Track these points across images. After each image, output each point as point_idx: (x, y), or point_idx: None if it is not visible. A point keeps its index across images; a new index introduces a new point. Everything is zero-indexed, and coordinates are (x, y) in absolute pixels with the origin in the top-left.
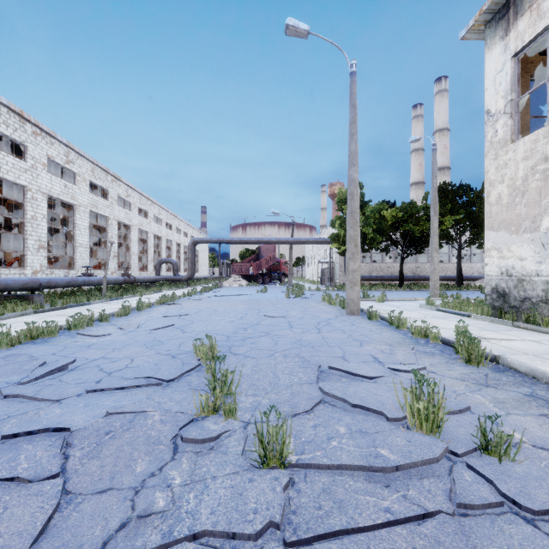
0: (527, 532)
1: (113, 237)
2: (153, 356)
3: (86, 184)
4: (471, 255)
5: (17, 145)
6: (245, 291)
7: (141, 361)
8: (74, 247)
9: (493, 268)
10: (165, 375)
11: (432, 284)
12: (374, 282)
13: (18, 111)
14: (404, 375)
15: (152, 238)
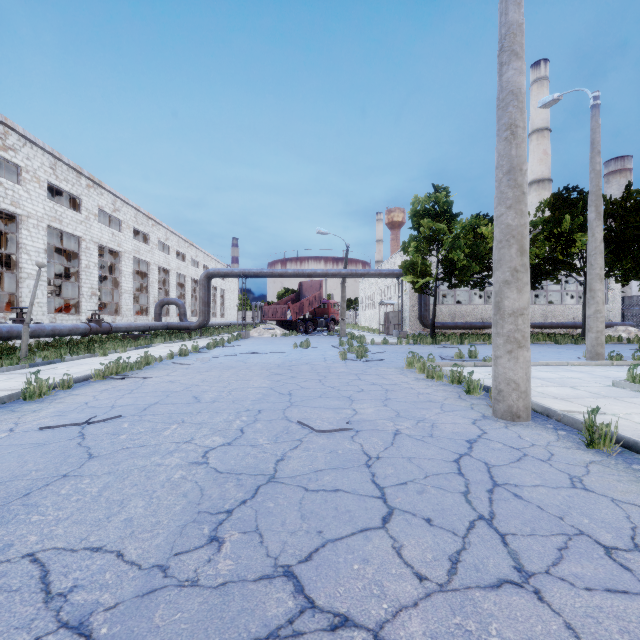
0: None
1: (90, 266)
2: None
3: (40, 186)
4: None
5: None
6: (278, 344)
7: None
8: (17, 279)
9: None
10: None
11: (593, 337)
12: (458, 331)
13: None
14: None
15: (155, 272)
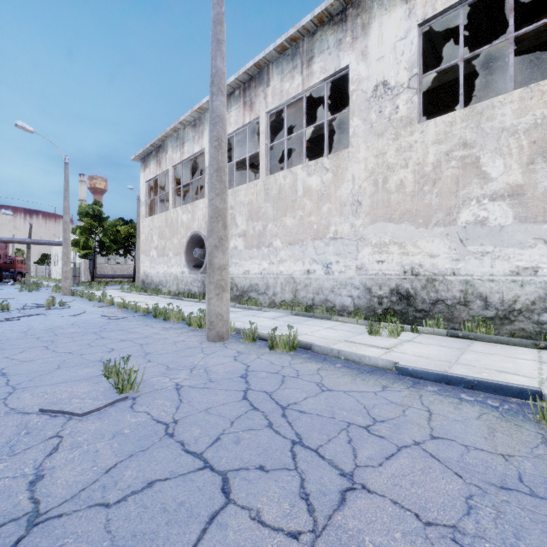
0: (56, 310)
1: None
2: None
3: None
4: None
5: None
6: None
7: None
8: None
9: (142, 270)
10: None
11: (137, 279)
12: (118, 280)
13: None
14: None
15: None
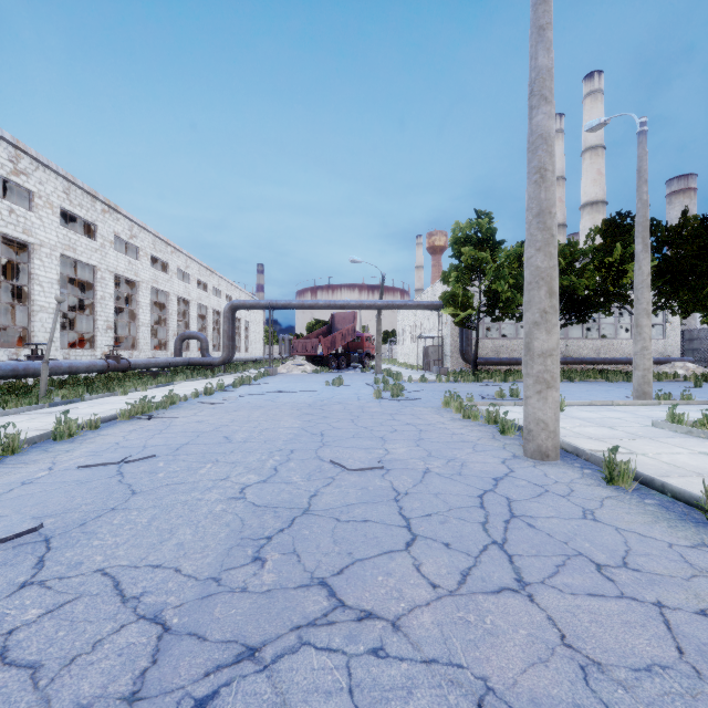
0: None
1: (106, 298)
2: None
3: (53, 212)
4: None
5: None
6: (308, 382)
7: None
8: (29, 312)
9: None
10: None
11: (640, 375)
12: (503, 367)
13: None
14: None
15: (174, 302)
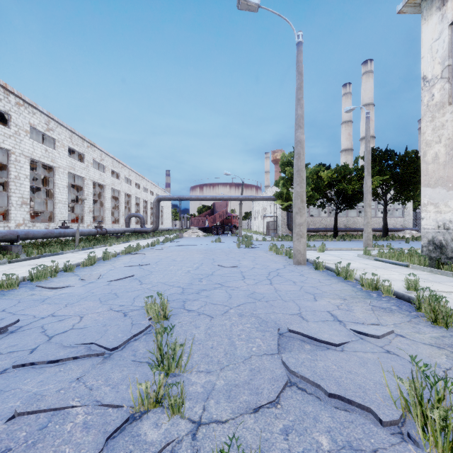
0: None
1: (89, 194)
2: (104, 313)
3: (64, 149)
4: (394, 210)
5: (4, 115)
6: (202, 241)
7: (89, 320)
8: (54, 203)
9: (430, 221)
10: (109, 341)
11: (366, 235)
12: (311, 233)
13: (2, 84)
14: (371, 340)
15: (123, 196)
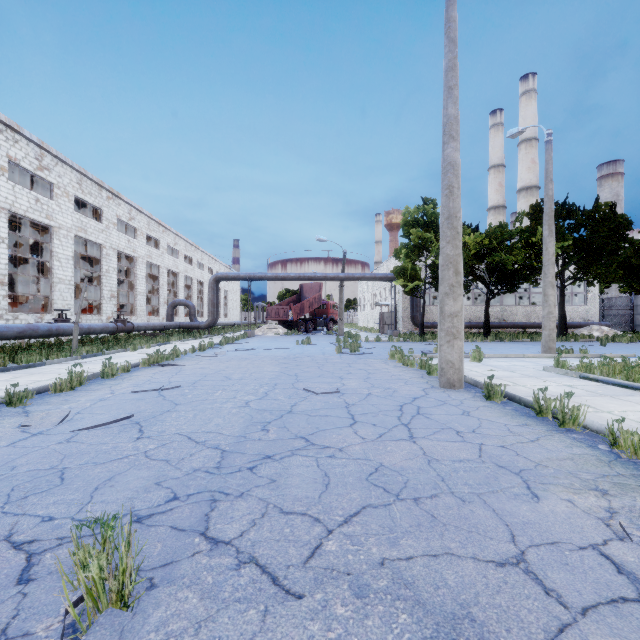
0: None
1: (110, 271)
2: None
3: (69, 200)
4: (571, 295)
5: None
6: (282, 342)
7: None
8: (51, 283)
9: None
10: None
11: (546, 334)
12: None
13: None
14: None
15: (165, 275)
